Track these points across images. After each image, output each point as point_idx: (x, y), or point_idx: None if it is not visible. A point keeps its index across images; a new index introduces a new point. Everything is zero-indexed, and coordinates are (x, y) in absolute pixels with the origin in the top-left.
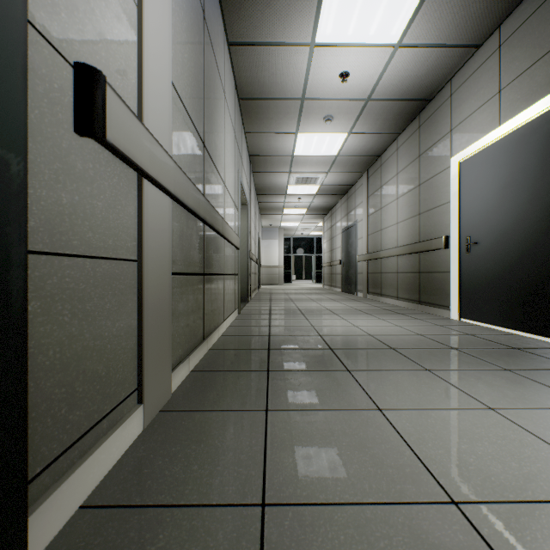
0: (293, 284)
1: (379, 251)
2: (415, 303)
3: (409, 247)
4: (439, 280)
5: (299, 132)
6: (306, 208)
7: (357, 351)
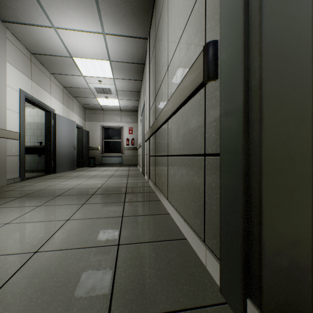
0: None
1: None
2: None
3: None
4: None
5: None
6: None
7: (82, 193)
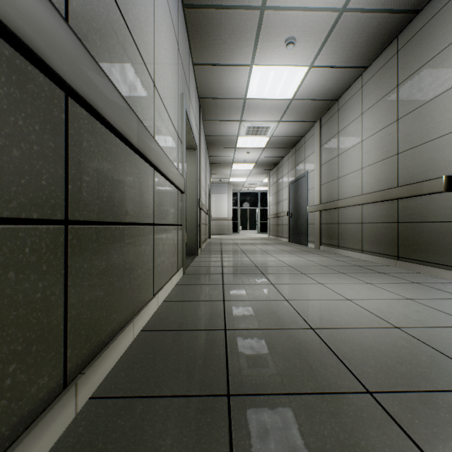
0: (240, 233)
1: (336, 200)
2: (390, 258)
3: (382, 193)
4: (434, 232)
5: (254, 65)
6: (254, 163)
7: (438, 404)
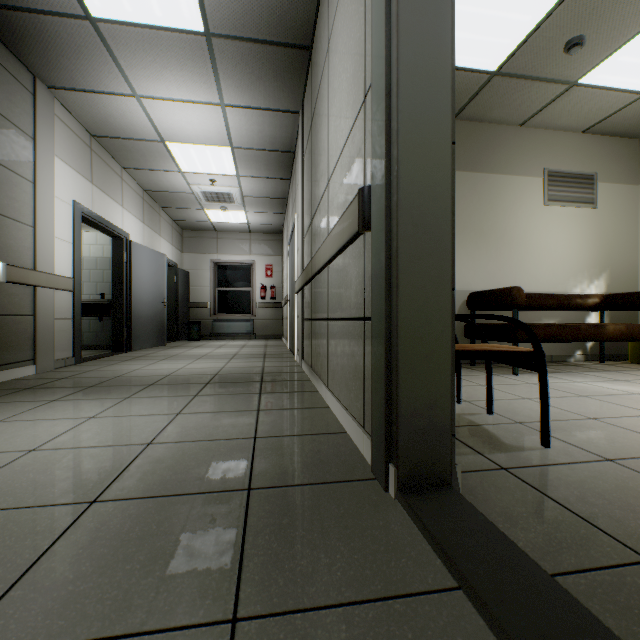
0: None
1: None
2: None
3: None
4: None
5: None
6: None
7: (189, 382)
